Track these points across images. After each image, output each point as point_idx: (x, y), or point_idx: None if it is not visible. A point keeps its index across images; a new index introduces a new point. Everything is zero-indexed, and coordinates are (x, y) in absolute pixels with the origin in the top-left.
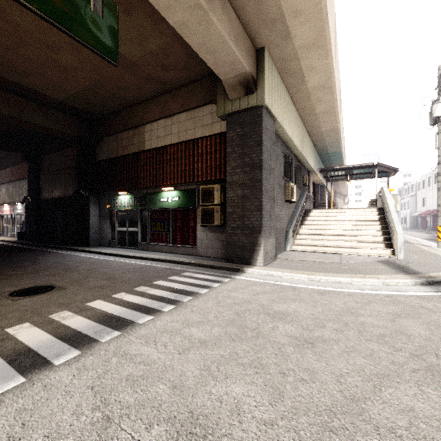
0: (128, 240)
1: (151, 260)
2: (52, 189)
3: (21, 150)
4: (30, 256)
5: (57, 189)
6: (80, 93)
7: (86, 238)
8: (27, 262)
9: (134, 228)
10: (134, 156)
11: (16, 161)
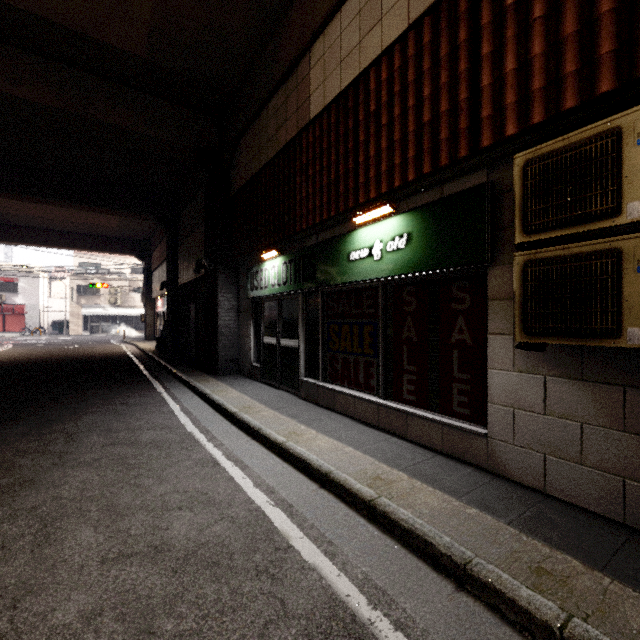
0: (281, 367)
1: (302, 468)
2: (187, 266)
3: (152, 209)
4: (90, 395)
5: (191, 266)
6: (162, 6)
7: (213, 357)
8: (33, 422)
9: (292, 339)
10: (287, 153)
11: (161, 233)
